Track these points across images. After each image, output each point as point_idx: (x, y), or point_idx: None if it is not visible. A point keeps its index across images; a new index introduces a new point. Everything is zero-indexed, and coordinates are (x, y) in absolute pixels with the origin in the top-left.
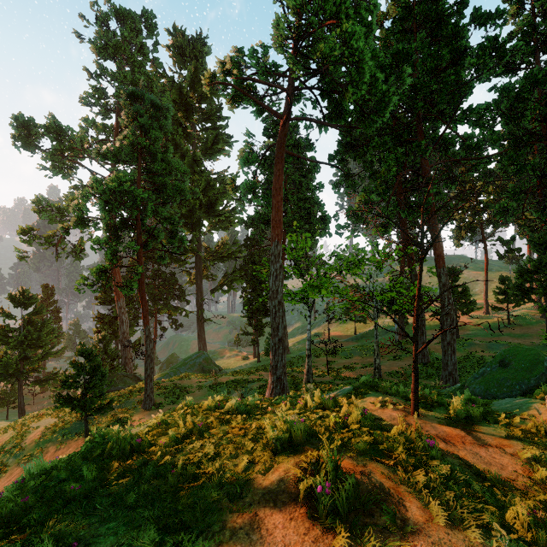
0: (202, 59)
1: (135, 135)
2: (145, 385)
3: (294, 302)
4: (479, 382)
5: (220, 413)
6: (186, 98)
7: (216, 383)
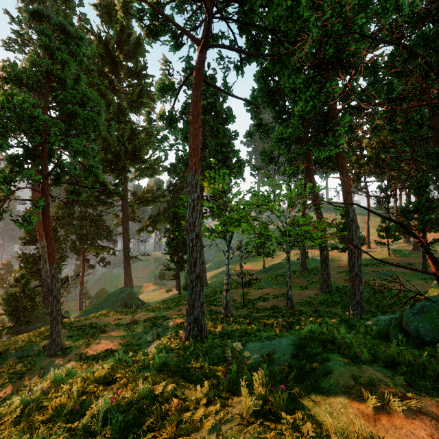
0: (128, 20)
1: (40, 57)
2: (50, 328)
3: (212, 236)
4: (421, 319)
5: (70, 437)
6: (113, 54)
7: (133, 320)
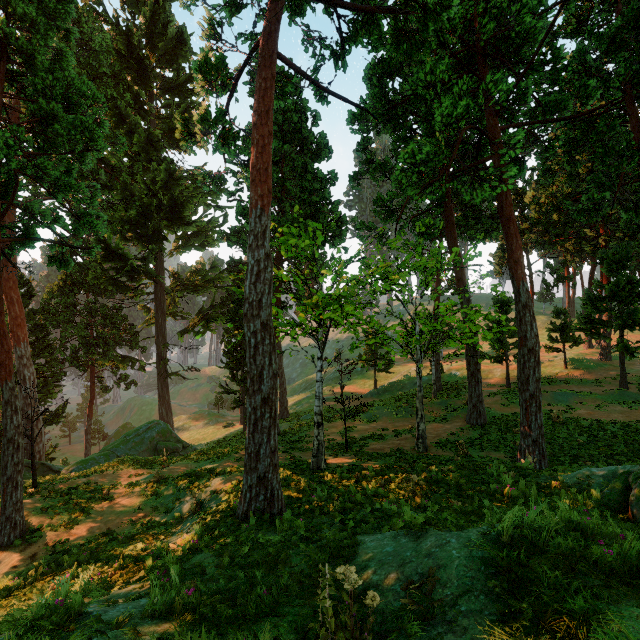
0: (164, 2)
1: None
2: (2, 497)
3: (294, 331)
4: None
5: None
6: (139, 53)
7: (160, 478)
